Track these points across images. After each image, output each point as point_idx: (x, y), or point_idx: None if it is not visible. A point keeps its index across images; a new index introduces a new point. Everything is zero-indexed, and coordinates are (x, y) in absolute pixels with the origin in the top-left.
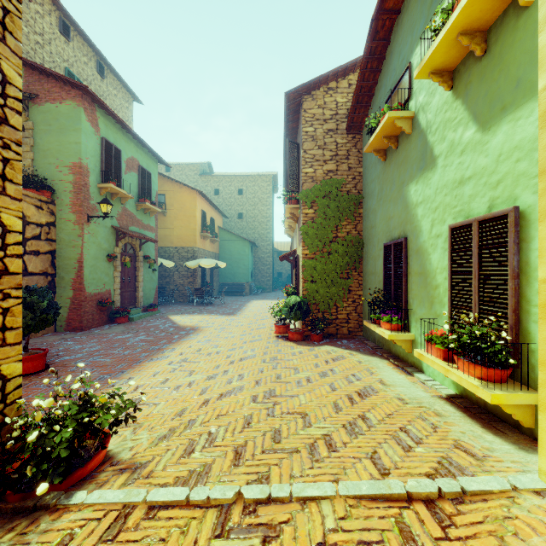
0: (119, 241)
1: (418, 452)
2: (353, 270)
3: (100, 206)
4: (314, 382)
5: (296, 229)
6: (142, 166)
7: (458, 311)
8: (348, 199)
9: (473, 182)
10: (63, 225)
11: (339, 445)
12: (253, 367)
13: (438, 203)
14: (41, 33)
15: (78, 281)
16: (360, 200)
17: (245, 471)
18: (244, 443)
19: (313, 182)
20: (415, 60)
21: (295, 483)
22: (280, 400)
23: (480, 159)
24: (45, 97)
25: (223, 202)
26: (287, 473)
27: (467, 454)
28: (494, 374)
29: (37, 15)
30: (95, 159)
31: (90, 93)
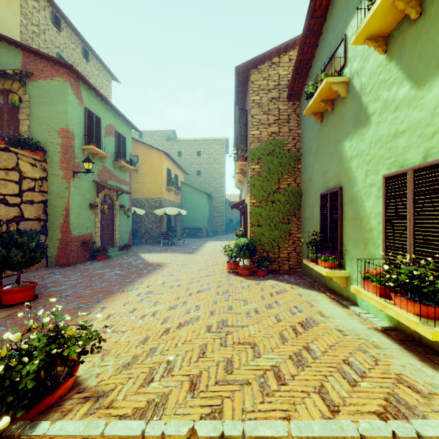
0: (99, 192)
1: (364, 387)
2: (293, 216)
3: (83, 164)
4: (261, 313)
5: (244, 182)
6: (118, 132)
7: (392, 252)
8: (289, 156)
9: (408, 134)
10: (53, 180)
11: (287, 378)
12: (208, 299)
13: (372, 156)
14: (37, 25)
15: (66, 225)
16: (299, 157)
17: (199, 403)
18: (199, 373)
19: (259, 142)
20: (349, 32)
21: (247, 419)
22: (231, 330)
23: (415, 113)
24: (39, 75)
25: (184, 162)
26: (239, 407)
27: (412, 390)
28: (434, 312)
29: (34, 10)
30: (80, 126)
31: (75, 71)
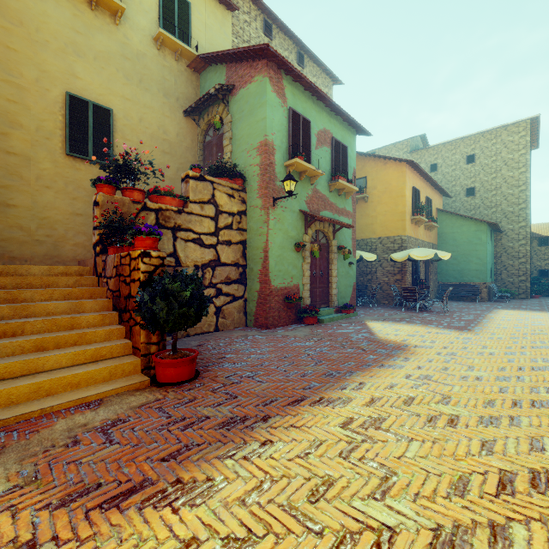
0: (307, 227)
1: None
2: None
3: (283, 185)
4: None
5: None
6: (335, 139)
7: None
8: None
9: None
10: (252, 213)
11: None
12: None
13: None
14: (248, 41)
15: (264, 272)
16: None
17: None
18: None
19: None
20: None
21: None
22: None
23: None
24: (239, 85)
25: (442, 179)
26: None
27: None
28: None
29: (245, 25)
30: (282, 135)
31: (273, 54)
